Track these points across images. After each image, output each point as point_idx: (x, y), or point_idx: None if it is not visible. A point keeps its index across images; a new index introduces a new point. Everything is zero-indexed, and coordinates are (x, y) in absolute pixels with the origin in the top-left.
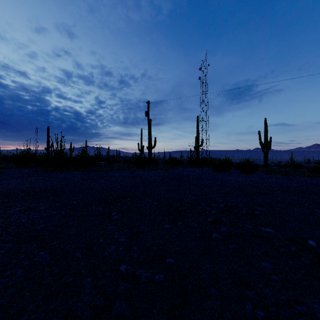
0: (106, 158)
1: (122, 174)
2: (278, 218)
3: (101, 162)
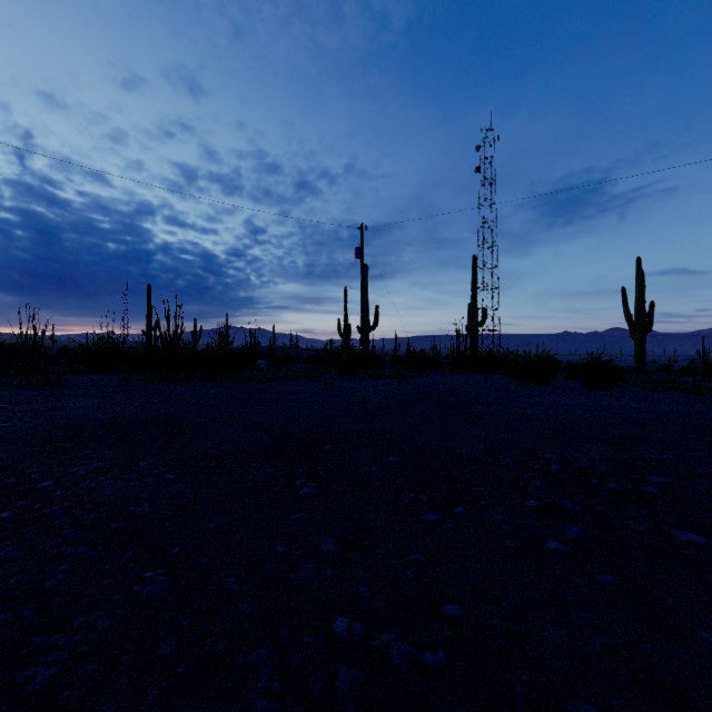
0: (268, 353)
1: (307, 388)
2: (711, 505)
3: (259, 362)
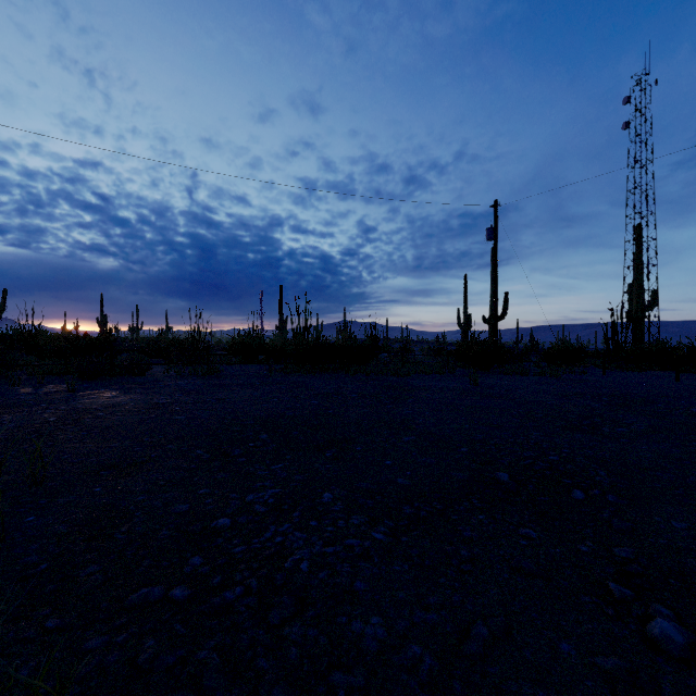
0: (383, 345)
1: (448, 384)
2: None
3: None
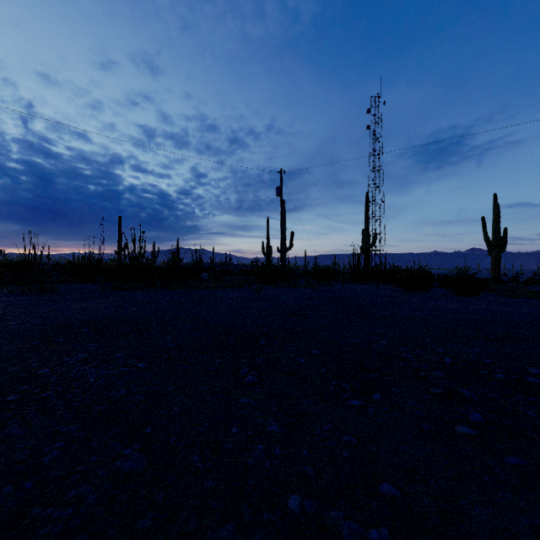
0: (209, 268)
1: (241, 294)
2: None
3: (202, 274)
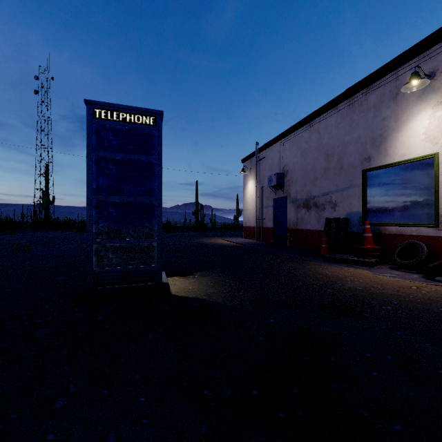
0: None
1: None
2: None
3: None
